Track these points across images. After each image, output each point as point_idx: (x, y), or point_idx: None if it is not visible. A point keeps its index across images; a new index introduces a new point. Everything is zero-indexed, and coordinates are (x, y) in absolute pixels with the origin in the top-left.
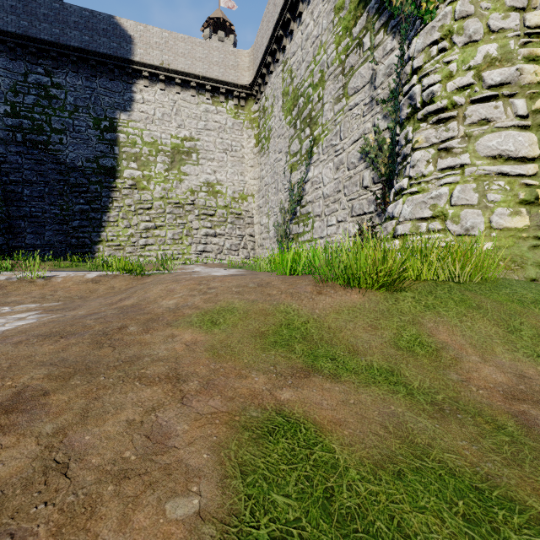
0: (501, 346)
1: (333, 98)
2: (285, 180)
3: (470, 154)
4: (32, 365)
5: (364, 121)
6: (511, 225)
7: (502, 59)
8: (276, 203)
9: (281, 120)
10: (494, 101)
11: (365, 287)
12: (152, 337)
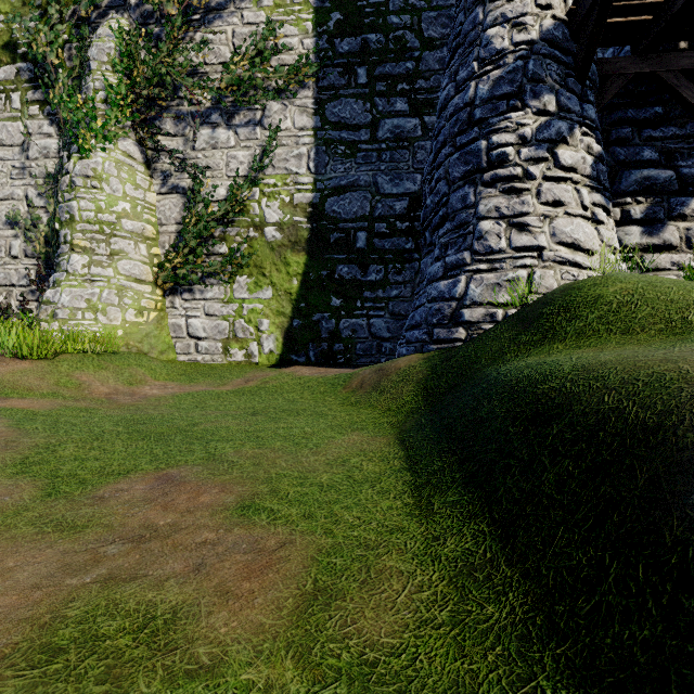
0: (113, 381)
1: None
2: None
3: (114, 270)
4: None
5: (12, 183)
6: (138, 320)
7: (134, 215)
8: None
9: None
10: (129, 239)
11: (32, 358)
12: None
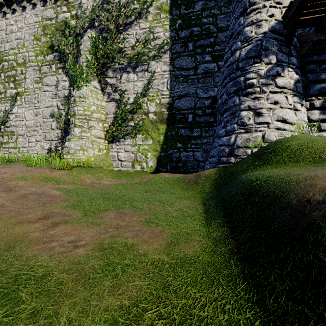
0: (92, 178)
1: (33, 79)
2: None
3: (90, 133)
4: None
5: (52, 100)
6: (99, 154)
7: (97, 111)
8: None
9: None
10: (95, 121)
11: (64, 169)
12: (11, 183)
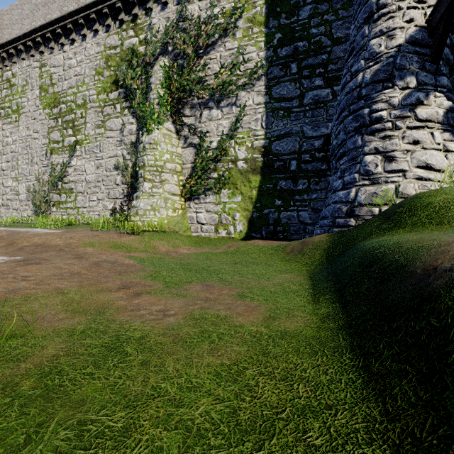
0: (167, 246)
1: (95, 123)
2: (44, 158)
3: (163, 189)
4: (62, 255)
5: (117, 149)
6: (173, 215)
7: (171, 160)
8: (30, 172)
9: (38, 107)
10: (169, 173)
11: (134, 234)
12: (80, 250)
